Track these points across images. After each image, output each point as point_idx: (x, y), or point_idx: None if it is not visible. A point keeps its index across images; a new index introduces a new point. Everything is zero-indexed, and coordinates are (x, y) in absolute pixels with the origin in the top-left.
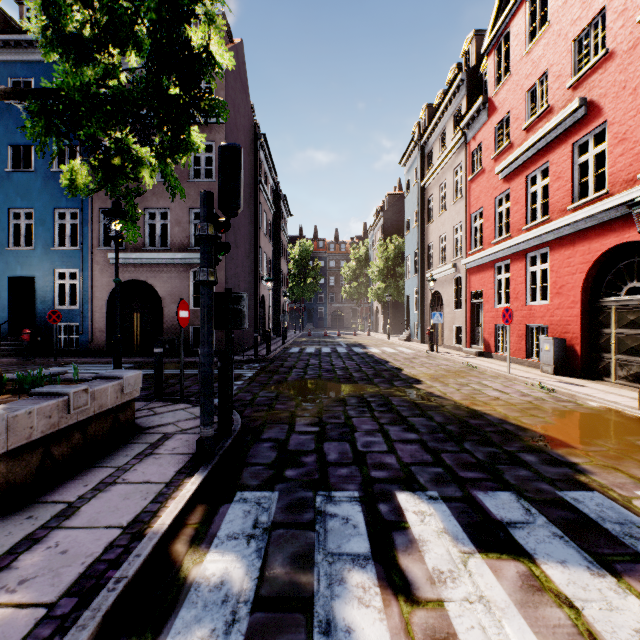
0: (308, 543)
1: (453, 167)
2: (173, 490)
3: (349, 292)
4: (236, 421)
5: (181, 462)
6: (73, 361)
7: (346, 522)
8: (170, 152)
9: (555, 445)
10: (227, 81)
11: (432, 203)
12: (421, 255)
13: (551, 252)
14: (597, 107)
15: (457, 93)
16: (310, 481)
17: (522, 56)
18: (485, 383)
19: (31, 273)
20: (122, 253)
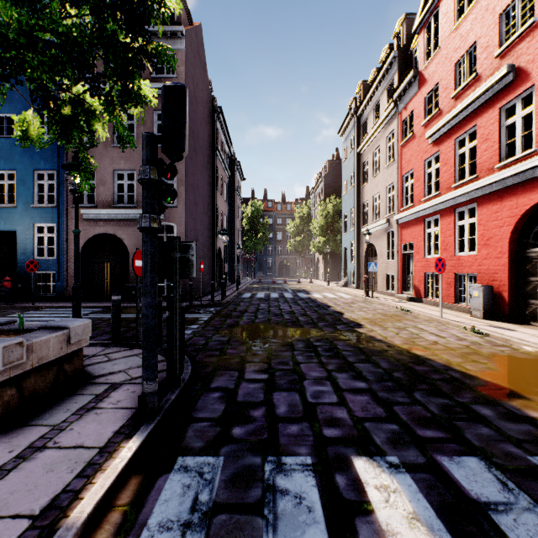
0: (255, 537)
1: (386, 135)
2: (106, 458)
3: (294, 245)
4: (186, 368)
5: (122, 419)
6: (48, 306)
7: (299, 502)
8: (119, 101)
9: (507, 395)
10: (187, 58)
11: (367, 167)
12: (357, 212)
13: (479, 207)
14: (525, 72)
15: (390, 69)
16: (258, 442)
17: (451, 32)
18: (421, 327)
19: (13, 227)
20: (94, 210)
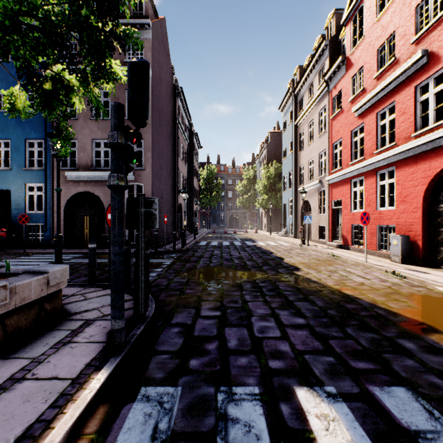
0: None
1: (319, 110)
2: (77, 389)
3: (242, 202)
4: (151, 307)
5: (93, 352)
6: (37, 252)
7: (248, 431)
8: (93, 77)
9: (426, 330)
10: (153, 45)
11: (302, 137)
12: (294, 174)
13: (397, 170)
14: (436, 56)
15: (322, 55)
16: (212, 373)
17: (373, 23)
18: (349, 270)
19: (8, 187)
20: (75, 172)
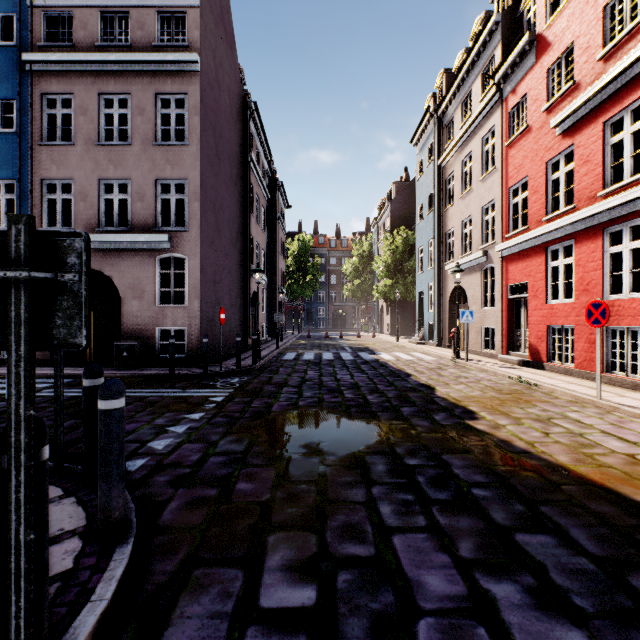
0: None
1: (482, 134)
2: None
3: (351, 290)
4: (108, 576)
5: None
6: None
7: None
8: None
9: None
10: (204, 20)
11: (452, 183)
12: (438, 244)
13: None
14: None
15: (488, 43)
16: None
17: None
18: (575, 417)
19: None
20: None
